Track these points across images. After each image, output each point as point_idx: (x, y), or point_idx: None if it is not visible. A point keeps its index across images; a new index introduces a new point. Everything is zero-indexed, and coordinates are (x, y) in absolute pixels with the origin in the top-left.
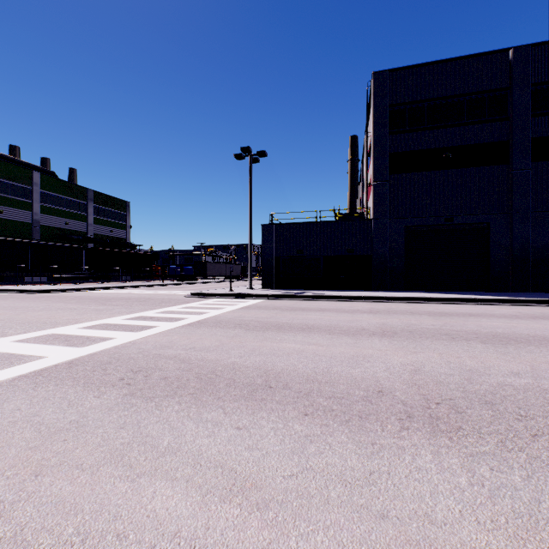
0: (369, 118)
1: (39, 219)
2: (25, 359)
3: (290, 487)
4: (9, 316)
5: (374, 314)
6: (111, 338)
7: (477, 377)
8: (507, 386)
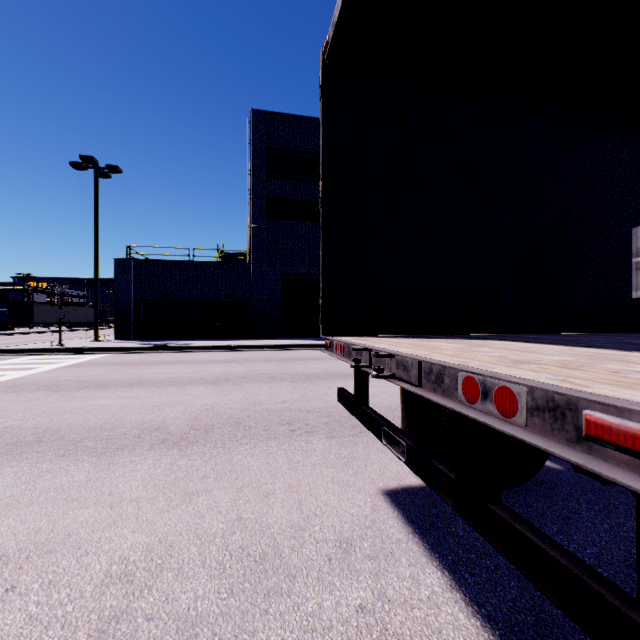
0: None
1: None
2: None
3: (2, 503)
4: None
5: (228, 363)
6: None
7: (253, 407)
8: (267, 410)
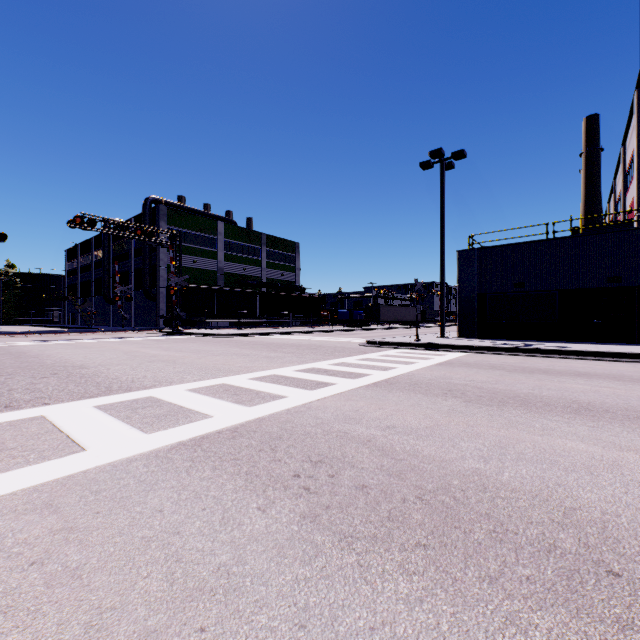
0: None
1: (223, 266)
2: (190, 417)
3: None
4: (192, 360)
5: None
6: (282, 396)
7: None
8: None
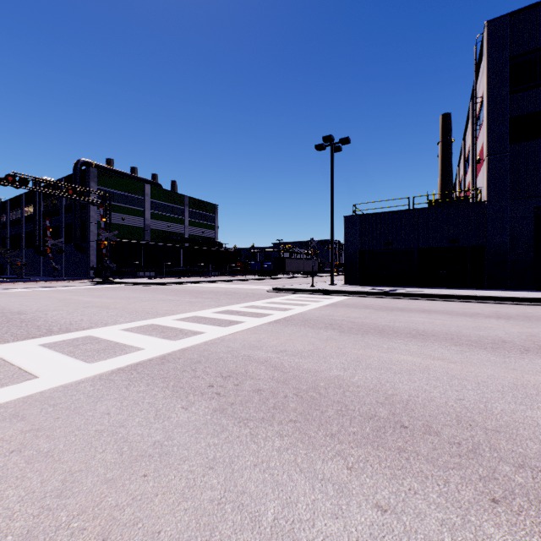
0: (476, 82)
1: (149, 223)
2: (126, 350)
3: None
4: (123, 305)
5: (506, 320)
6: (201, 332)
7: None
8: None
